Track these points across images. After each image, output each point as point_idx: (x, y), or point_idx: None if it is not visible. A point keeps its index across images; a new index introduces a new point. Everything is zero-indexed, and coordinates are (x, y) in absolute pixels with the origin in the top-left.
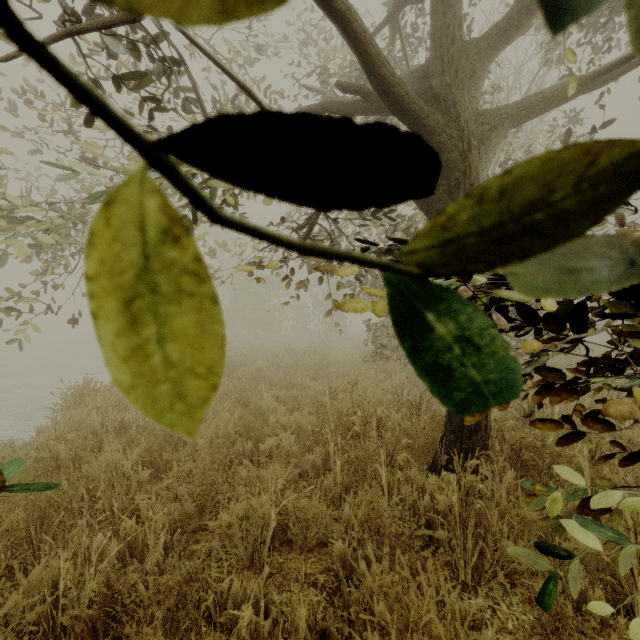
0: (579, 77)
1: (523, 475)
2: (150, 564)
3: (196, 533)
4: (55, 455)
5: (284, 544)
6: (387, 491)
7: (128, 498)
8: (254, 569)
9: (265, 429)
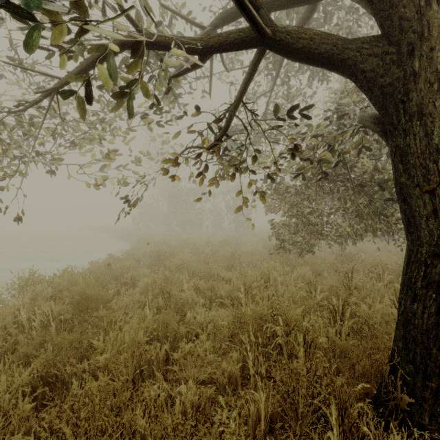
0: None
1: None
2: None
3: None
4: None
5: None
6: None
7: (8, 434)
8: None
9: (181, 329)
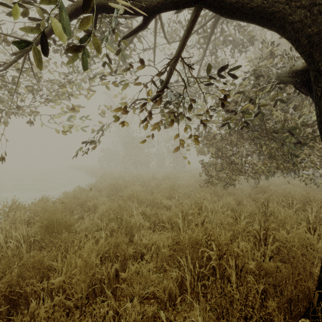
0: None
1: None
2: None
3: None
4: None
5: None
6: None
7: None
8: None
9: (129, 250)
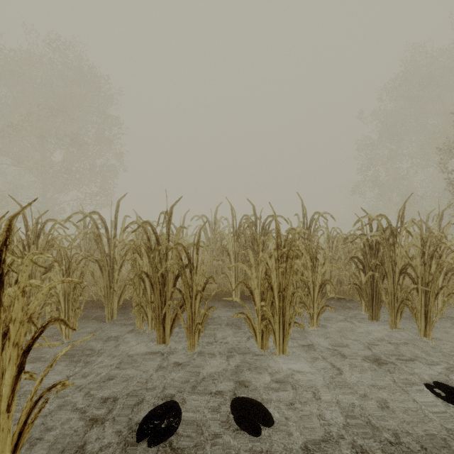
0: None
1: None
2: None
3: None
4: None
5: None
6: None
7: None
8: None
9: None
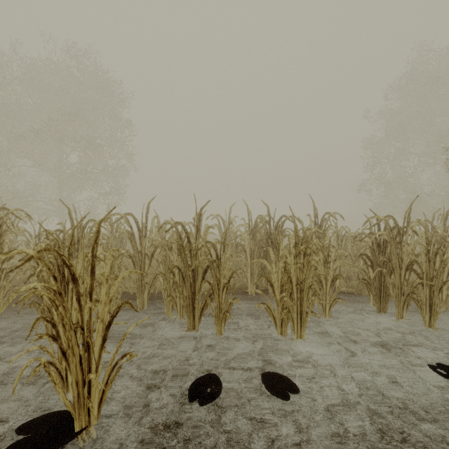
0: None
1: None
2: None
3: None
4: None
5: None
6: None
7: None
8: None
9: None
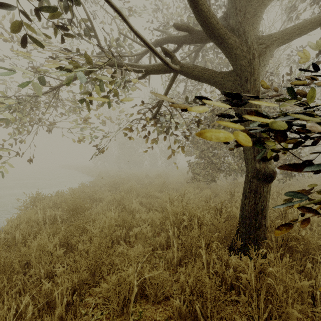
0: (319, 15)
1: (289, 255)
2: (55, 318)
3: (90, 289)
4: (14, 237)
5: (143, 297)
6: (206, 265)
7: (51, 266)
8: (124, 316)
9: (133, 222)
